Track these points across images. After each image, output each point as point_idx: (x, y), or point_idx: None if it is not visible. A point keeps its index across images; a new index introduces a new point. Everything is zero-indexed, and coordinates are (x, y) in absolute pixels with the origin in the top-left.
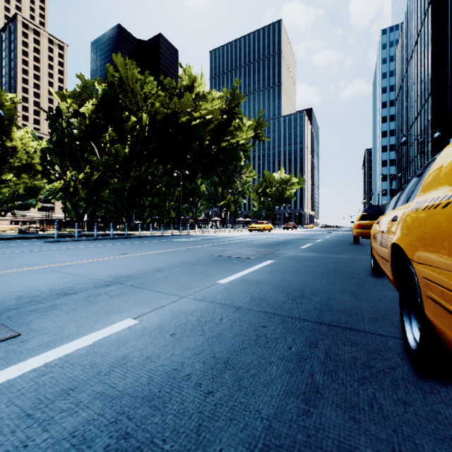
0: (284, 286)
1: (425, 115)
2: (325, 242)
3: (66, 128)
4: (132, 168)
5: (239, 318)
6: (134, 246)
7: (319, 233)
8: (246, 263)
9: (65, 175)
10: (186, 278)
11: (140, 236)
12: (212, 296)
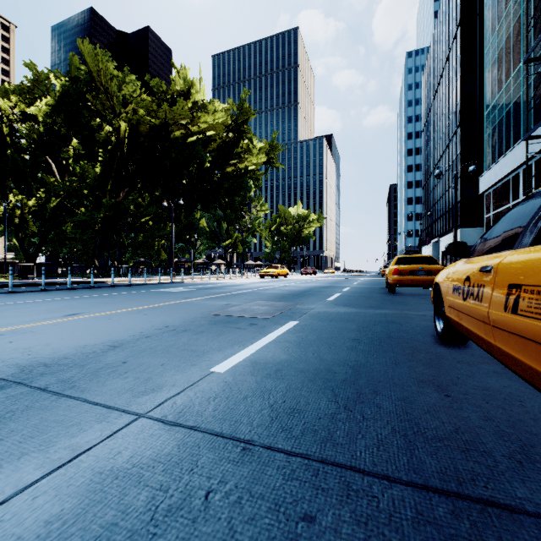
0: (323, 374)
1: (454, 148)
2: (355, 291)
3: (10, 135)
4: (105, 194)
5: (248, 485)
6: (97, 300)
7: (343, 279)
8: (259, 326)
9: (7, 200)
10: (158, 363)
11: (113, 284)
12: (198, 411)
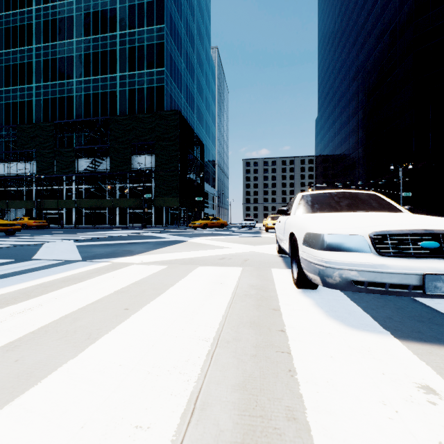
0: None
1: None
2: None
3: None
4: None
5: None
6: None
7: None
8: None
9: None
10: None
11: None
12: None
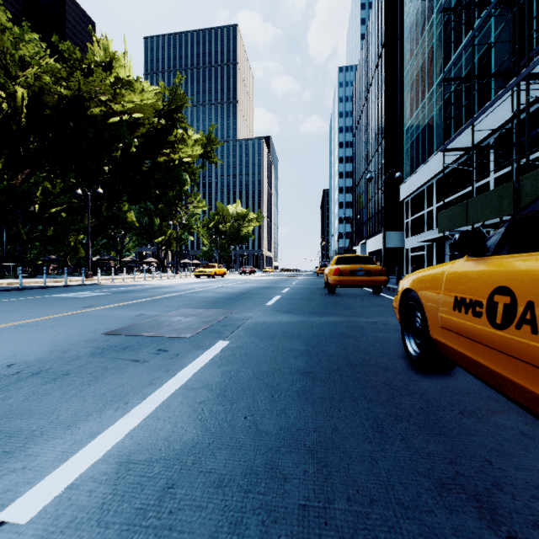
0: (262, 488)
1: (379, 158)
2: (295, 293)
3: None
4: None
5: None
6: None
7: (282, 279)
8: (170, 355)
9: None
10: None
11: None
12: None
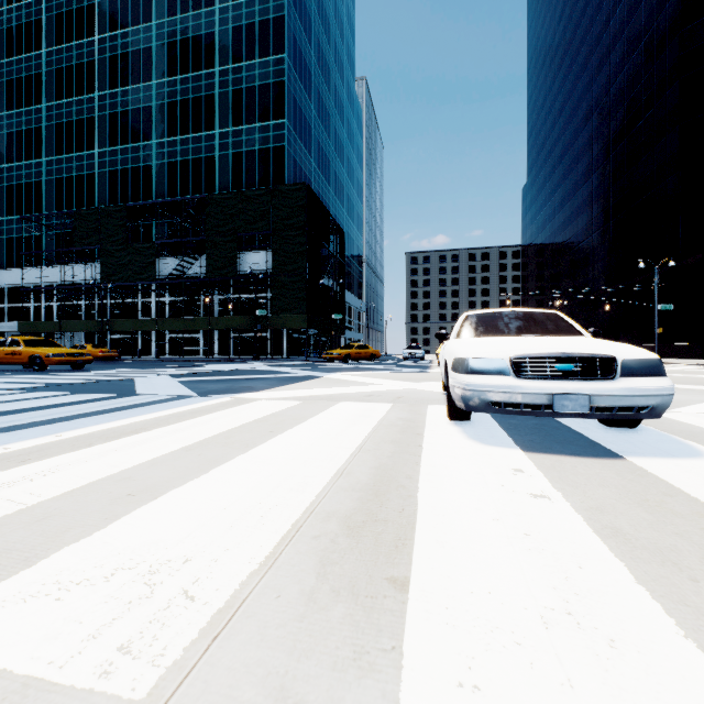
0: None
1: None
2: None
3: None
4: None
5: None
6: None
7: None
8: None
9: None
10: None
11: None
12: None
